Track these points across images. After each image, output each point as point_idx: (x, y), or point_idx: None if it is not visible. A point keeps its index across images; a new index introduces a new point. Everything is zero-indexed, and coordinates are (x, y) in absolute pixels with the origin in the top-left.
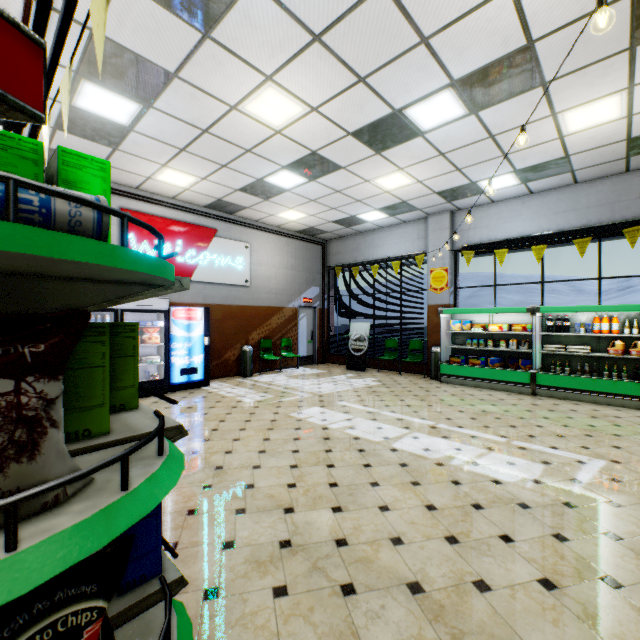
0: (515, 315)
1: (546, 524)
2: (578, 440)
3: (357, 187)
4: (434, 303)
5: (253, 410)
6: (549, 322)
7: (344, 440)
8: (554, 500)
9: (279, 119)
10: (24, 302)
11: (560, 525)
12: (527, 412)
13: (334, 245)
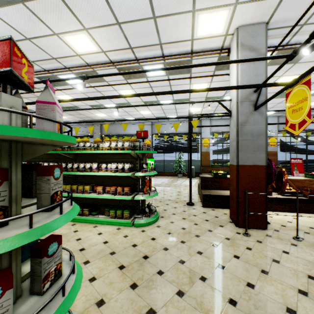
0: None
1: None
2: None
3: None
4: None
5: None
6: None
7: None
8: None
9: None
10: None
11: None
12: None
13: None
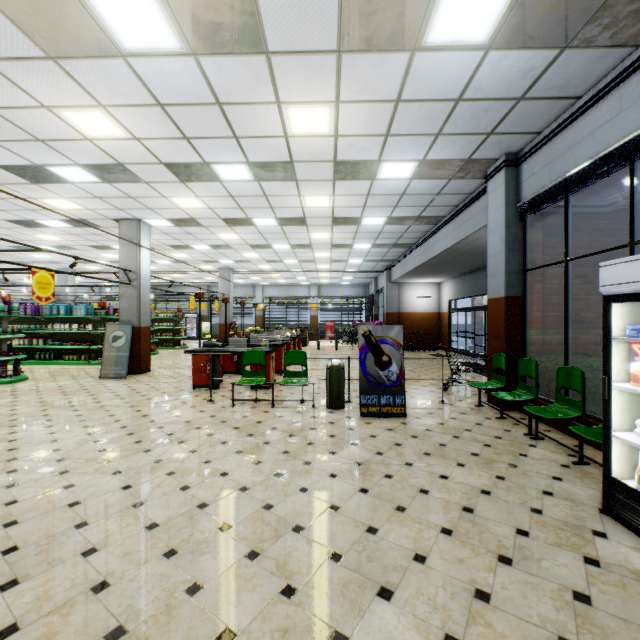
0: None
1: None
2: None
3: None
4: None
5: None
6: None
7: None
8: None
9: None
10: None
11: None
12: None
13: None
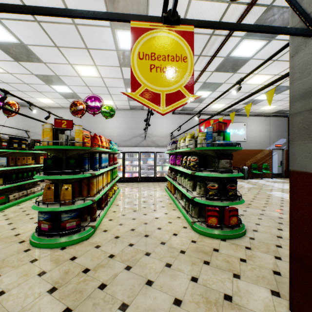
0: None
1: None
2: None
3: None
4: None
5: (249, 189)
6: None
7: None
8: None
9: (260, 81)
10: (225, 153)
11: None
12: None
13: None
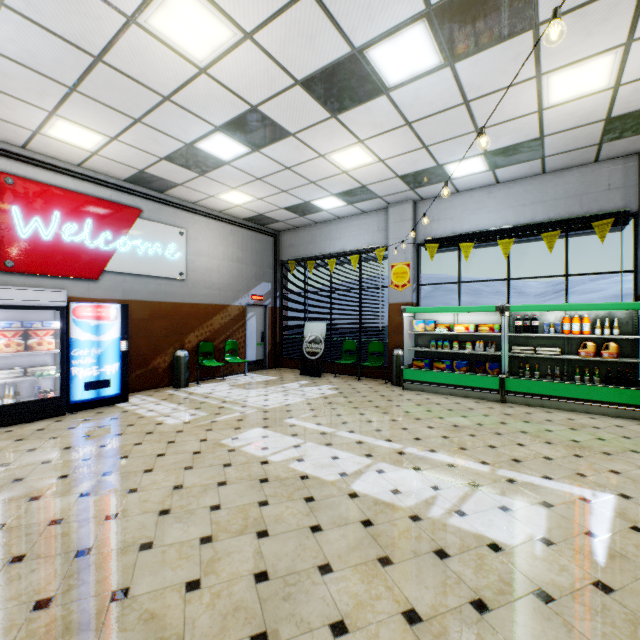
0: (481, 314)
1: (588, 638)
2: (570, 464)
3: (310, 163)
4: (396, 301)
5: (174, 437)
6: (518, 322)
7: (287, 482)
8: (580, 579)
9: (201, 48)
10: None
11: (608, 638)
12: (502, 425)
13: (287, 237)
